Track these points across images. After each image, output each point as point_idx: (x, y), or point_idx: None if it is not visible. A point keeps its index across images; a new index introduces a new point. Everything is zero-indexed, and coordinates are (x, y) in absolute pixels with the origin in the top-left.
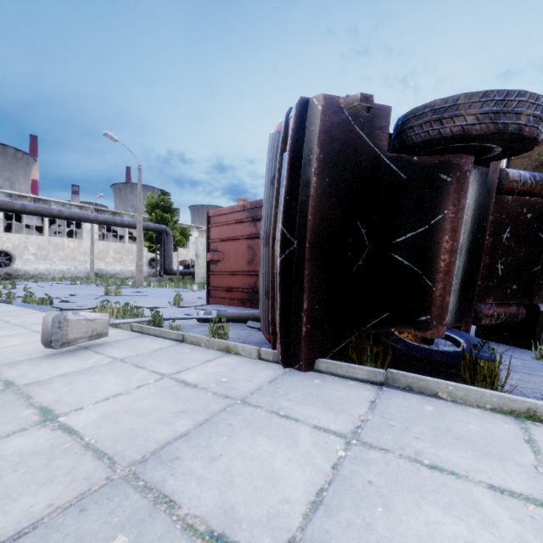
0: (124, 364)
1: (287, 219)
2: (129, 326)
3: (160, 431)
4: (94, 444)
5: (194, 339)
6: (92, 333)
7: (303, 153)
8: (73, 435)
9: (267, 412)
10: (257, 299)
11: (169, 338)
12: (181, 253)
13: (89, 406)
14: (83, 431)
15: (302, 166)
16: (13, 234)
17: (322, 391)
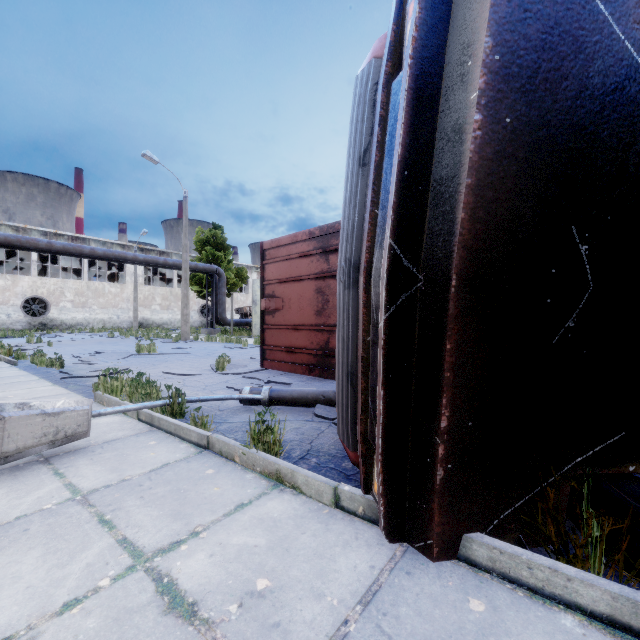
0: (82, 511)
1: (403, 223)
2: (135, 412)
3: None
4: None
5: (224, 448)
6: (56, 435)
7: (444, 62)
8: None
9: None
10: (329, 366)
11: (187, 439)
12: (238, 299)
13: None
14: None
15: (441, 96)
16: (48, 278)
17: None
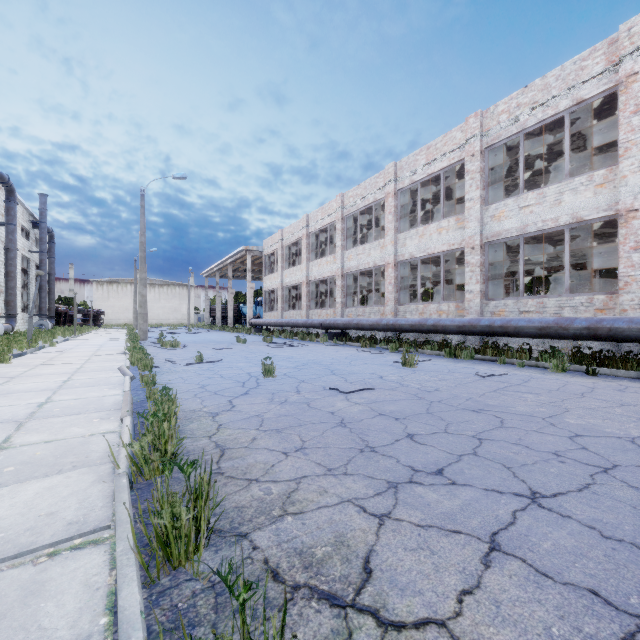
0: None
1: None
2: None
3: None
4: None
5: None
6: None
7: None
8: None
9: None
10: None
11: None
12: None
13: None
14: None
15: None
16: None
17: None
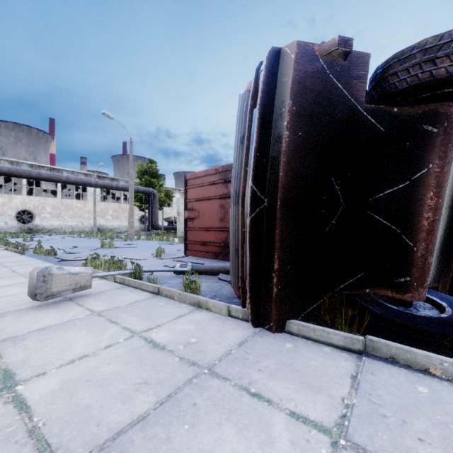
0: (99, 318)
1: (257, 176)
2: (113, 277)
3: (117, 411)
4: (41, 427)
5: (168, 293)
6: (76, 285)
7: (274, 106)
8: (23, 413)
9: (236, 388)
10: (228, 253)
11: (146, 290)
12: (166, 211)
13: (52, 371)
14: (35, 407)
15: (273, 121)
16: (33, 197)
17: (296, 359)
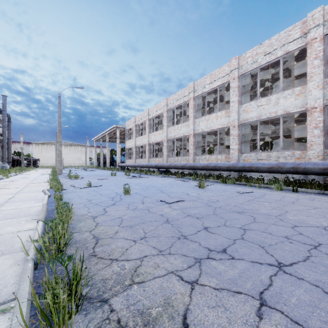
0: None
1: None
2: None
3: None
4: None
5: None
6: None
7: None
8: None
9: None
10: None
11: None
12: None
13: None
14: None
15: None
16: None
17: None
